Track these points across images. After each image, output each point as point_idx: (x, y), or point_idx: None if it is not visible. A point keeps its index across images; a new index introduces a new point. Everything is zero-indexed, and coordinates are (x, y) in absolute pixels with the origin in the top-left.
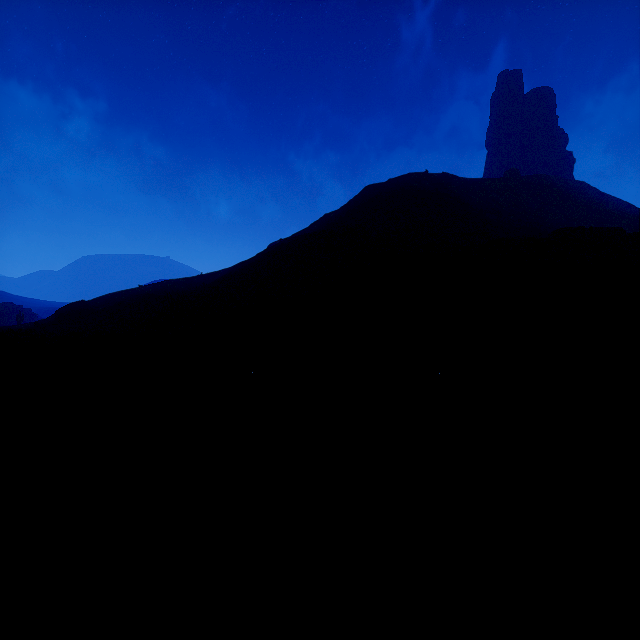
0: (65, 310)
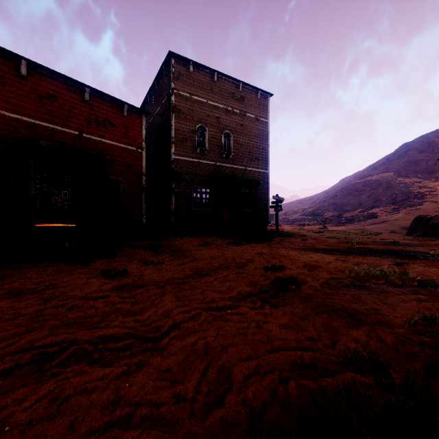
0: None
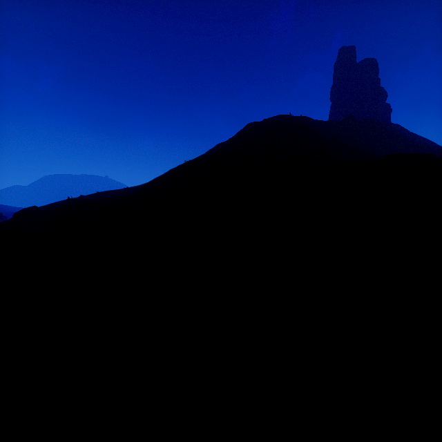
0: (20, 213)
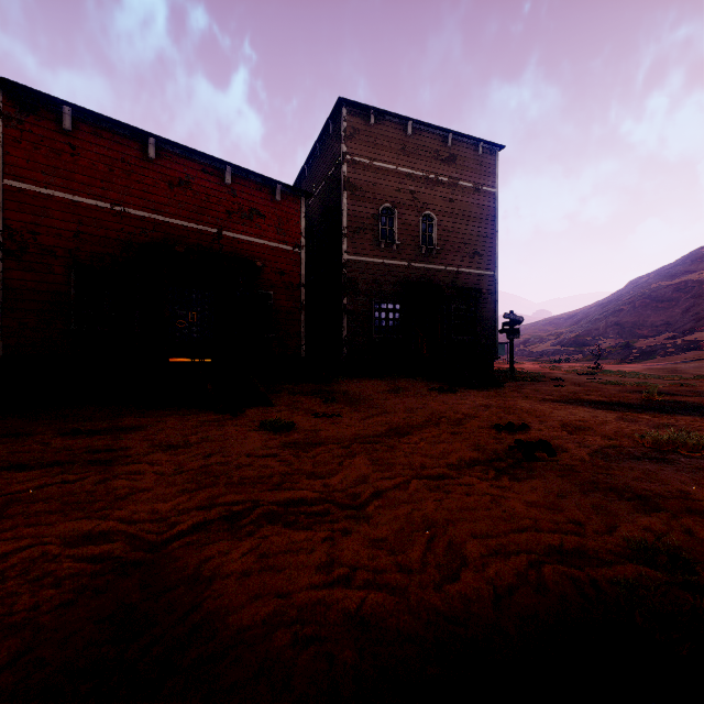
0: None
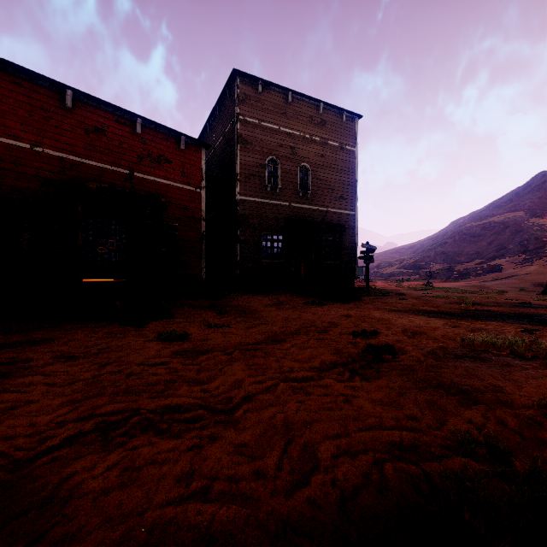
0: None
